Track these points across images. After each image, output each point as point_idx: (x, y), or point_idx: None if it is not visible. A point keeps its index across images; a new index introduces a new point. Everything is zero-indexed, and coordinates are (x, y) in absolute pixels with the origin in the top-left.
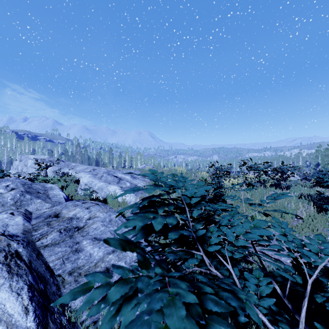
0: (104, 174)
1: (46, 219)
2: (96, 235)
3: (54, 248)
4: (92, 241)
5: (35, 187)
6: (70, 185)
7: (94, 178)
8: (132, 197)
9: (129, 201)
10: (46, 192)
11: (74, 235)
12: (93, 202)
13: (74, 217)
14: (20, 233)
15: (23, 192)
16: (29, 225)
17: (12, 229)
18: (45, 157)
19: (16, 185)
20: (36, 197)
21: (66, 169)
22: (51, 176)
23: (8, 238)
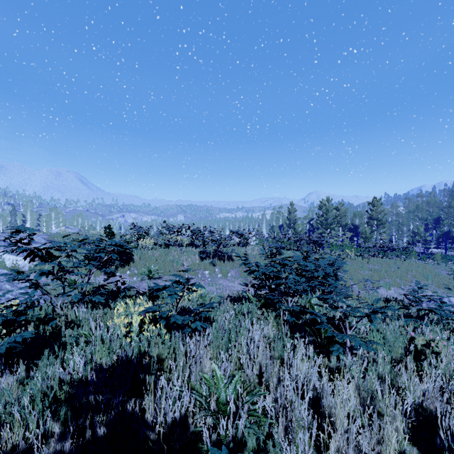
0: None
1: None
2: None
3: None
4: None
5: None
6: None
7: None
8: (27, 261)
9: (23, 265)
10: None
11: None
12: None
13: None
14: None
15: None
16: None
17: None
18: None
19: None
20: None
21: None
22: None
23: None
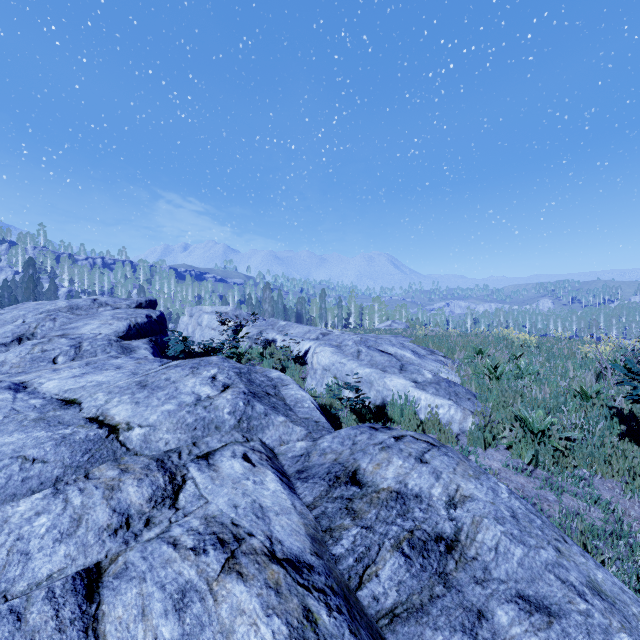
0: (359, 347)
1: (331, 487)
2: (517, 583)
3: (422, 631)
4: (524, 614)
5: (258, 381)
6: (289, 367)
7: (344, 357)
8: (454, 410)
9: (447, 419)
10: (278, 392)
11: (450, 572)
12: (417, 438)
13: (405, 490)
14: (308, 550)
15: (248, 396)
16: (305, 510)
17: (283, 532)
18: (228, 309)
19: (228, 377)
20: (272, 407)
21: (271, 333)
22: (246, 346)
23: (293, 575)
